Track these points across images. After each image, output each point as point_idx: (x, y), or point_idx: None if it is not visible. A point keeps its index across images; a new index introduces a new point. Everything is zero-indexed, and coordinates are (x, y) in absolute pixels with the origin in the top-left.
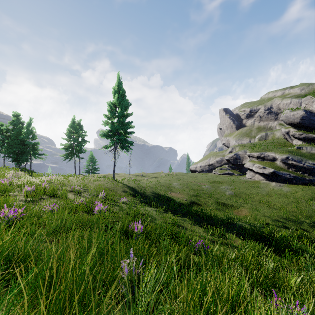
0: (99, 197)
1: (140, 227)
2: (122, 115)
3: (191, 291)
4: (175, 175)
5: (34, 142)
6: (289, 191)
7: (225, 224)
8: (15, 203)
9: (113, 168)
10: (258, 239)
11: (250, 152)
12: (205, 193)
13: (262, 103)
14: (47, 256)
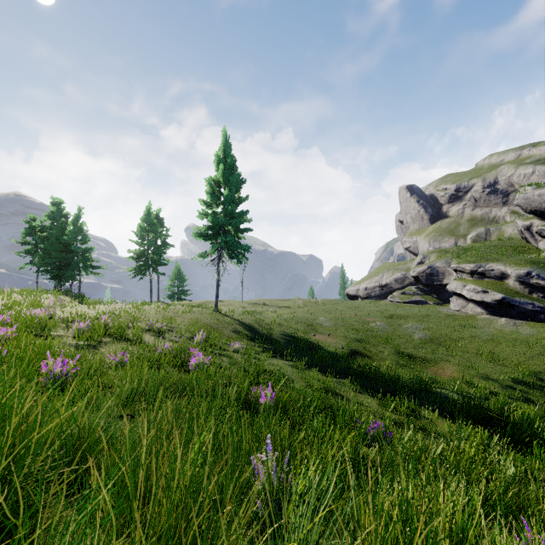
0: (195, 341)
1: (269, 395)
2: (231, 200)
3: (385, 517)
4: (321, 304)
5: (85, 248)
6: (533, 335)
7: (416, 393)
8: (63, 350)
9: (216, 290)
10: (479, 421)
11: (458, 263)
12: (377, 335)
13: (478, 174)
14: (131, 444)
